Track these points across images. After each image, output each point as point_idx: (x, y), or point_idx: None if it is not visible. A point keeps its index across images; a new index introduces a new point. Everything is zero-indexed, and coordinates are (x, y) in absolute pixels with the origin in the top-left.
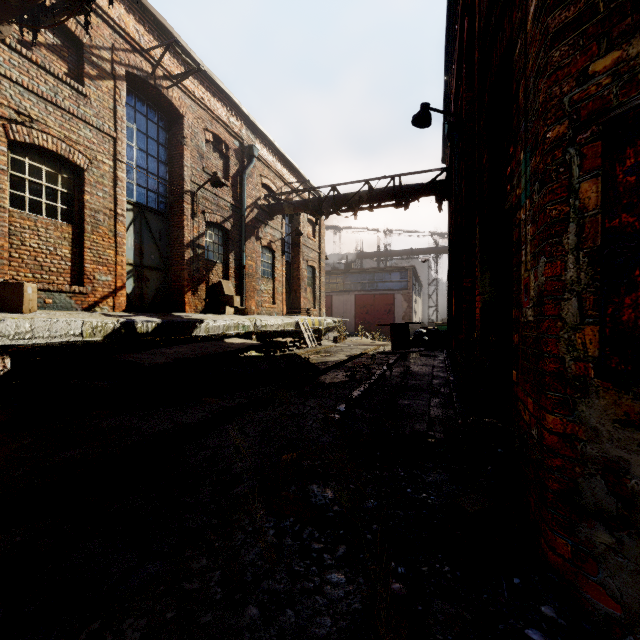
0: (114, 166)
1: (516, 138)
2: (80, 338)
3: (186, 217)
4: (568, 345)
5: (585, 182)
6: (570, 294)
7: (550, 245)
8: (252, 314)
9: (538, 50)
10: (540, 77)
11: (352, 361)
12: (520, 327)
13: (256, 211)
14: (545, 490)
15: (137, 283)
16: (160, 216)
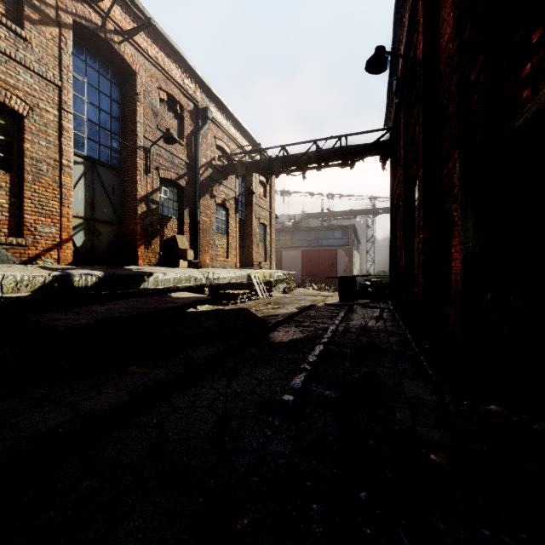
0: (59, 115)
1: None
2: None
3: (139, 172)
4: None
5: None
6: None
7: None
8: (206, 267)
9: None
10: None
11: (302, 314)
12: None
13: (210, 170)
14: None
15: (88, 236)
16: (113, 171)
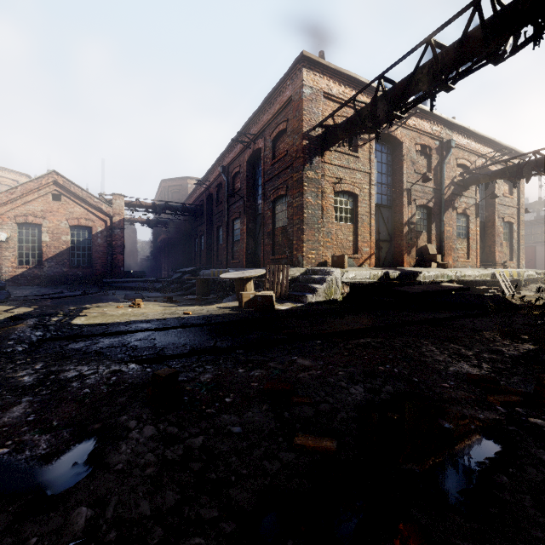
0: (369, 188)
1: None
2: (369, 280)
3: (404, 206)
4: None
5: None
6: None
7: None
8: (449, 267)
9: None
10: None
11: None
12: None
13: (452, 188)
14: None
15: (376, 250)
16: (387, 208)
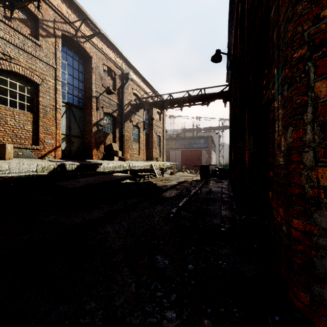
0: (55, 83)
1: (271, 62)
2: (35, 173)
3: (93, 110)
4: (307, 178)
5: (318, 82)
6: (308, 148)
7: (295, 120)
8: (128, 160)
9: (287, 8)
10: (288, 23)
11: (180, 185)
12: (274, 168)
13: (130, 107)
14: (292, 263)
15: (67, 144)
16: (80, 109)
